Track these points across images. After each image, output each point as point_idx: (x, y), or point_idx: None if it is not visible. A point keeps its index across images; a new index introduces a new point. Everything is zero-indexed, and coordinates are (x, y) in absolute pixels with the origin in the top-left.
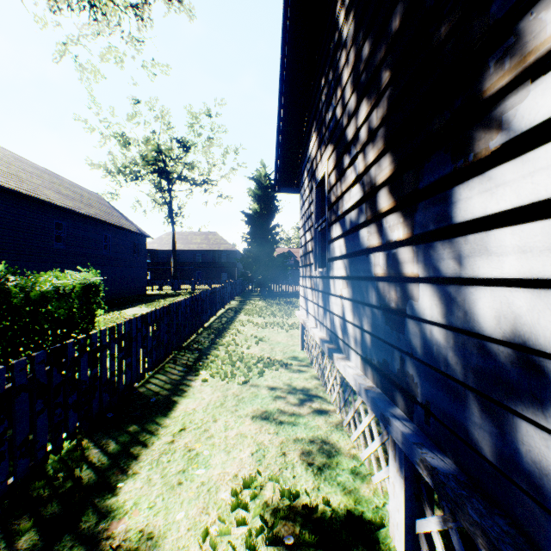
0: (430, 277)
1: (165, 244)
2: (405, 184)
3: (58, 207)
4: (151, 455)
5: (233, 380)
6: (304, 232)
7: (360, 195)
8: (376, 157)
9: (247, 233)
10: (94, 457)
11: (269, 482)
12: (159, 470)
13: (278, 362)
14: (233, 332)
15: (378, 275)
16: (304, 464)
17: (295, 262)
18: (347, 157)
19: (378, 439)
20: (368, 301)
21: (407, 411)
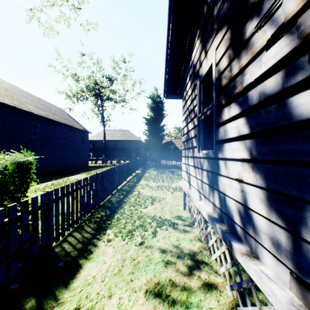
0: None
1: (100, 137)
2: None
3: (34, 114)
4: None
5: (132, 240)
6: (186, 124)
7: (290, 48)
8: None
9: (146, 130)
10: None
11: None
12: None
13: (167, 222)
14: (136, 194)
15: None
16: None
17: (174, 147)
18: (253, 20)
19: None
20: None
21: None
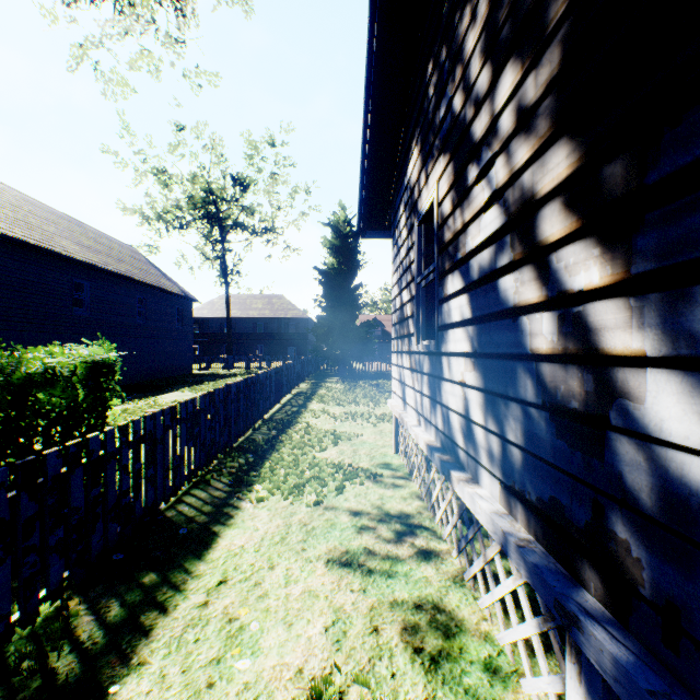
0: (679, 357)
1: (218, 311)
2: (605, 184)
3: (77, 261)
4: (170, 629)
5: (300, 499)
6: (399, 291)
7: (499, 223)
8: (535, 153)
9: (321, 296)
10: (83, 631)
11: (352, 686)
12: (180, 658)
13: (363, 472)
14: (302, 427)
15: (539, 351)
16: (408, 650)
17: (383, 332)
18: (474, 167)
19: (533, 622)
20: (516, 394)
21: (613, 606)
